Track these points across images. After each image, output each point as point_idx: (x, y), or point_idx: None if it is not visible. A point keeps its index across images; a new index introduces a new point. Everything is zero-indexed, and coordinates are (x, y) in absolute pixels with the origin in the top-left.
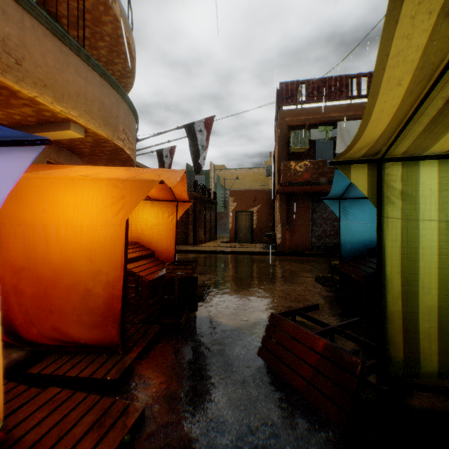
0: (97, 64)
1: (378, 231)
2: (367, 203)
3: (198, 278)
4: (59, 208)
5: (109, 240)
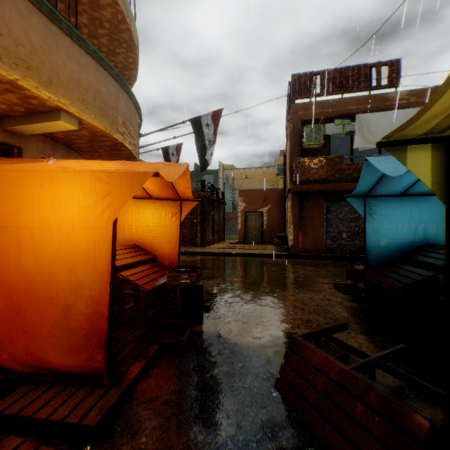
0: (91, 47)
1: (448, 237)
2: (398, 201)
3: (204, 284)
4: (34, 206)
5: (93, 245)
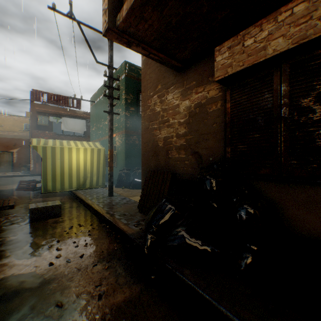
0: None
1: None
2: None
3: None
4: None
5: None
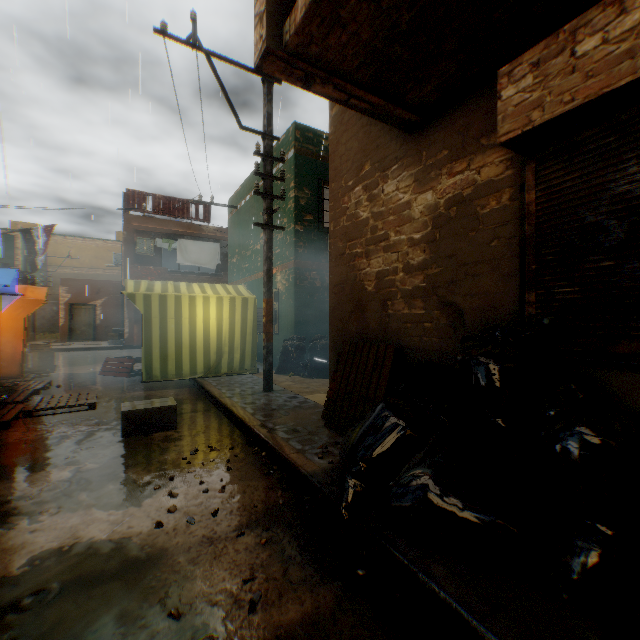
0: None
1: None
2: None
3: None
4: None
5: (17, 326)
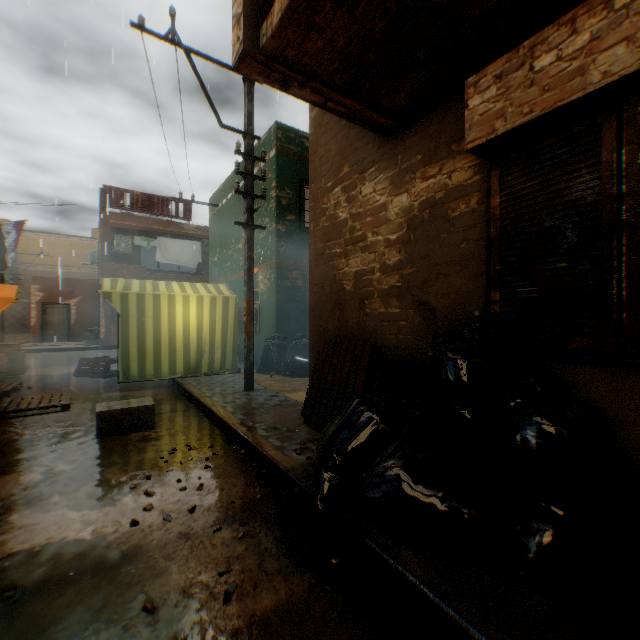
0: None
1: None
2: None
3: None
4: None
5: None
